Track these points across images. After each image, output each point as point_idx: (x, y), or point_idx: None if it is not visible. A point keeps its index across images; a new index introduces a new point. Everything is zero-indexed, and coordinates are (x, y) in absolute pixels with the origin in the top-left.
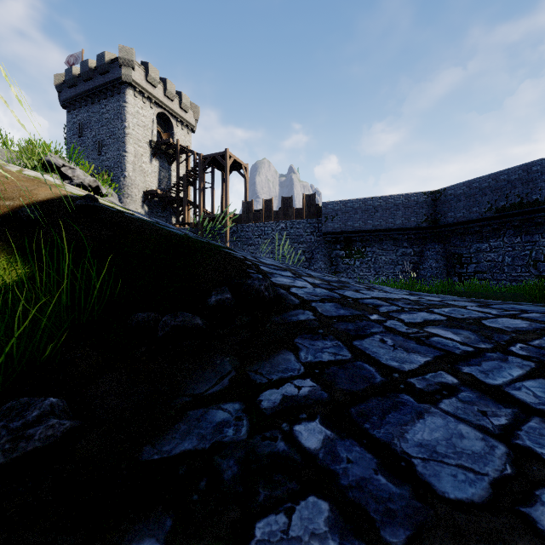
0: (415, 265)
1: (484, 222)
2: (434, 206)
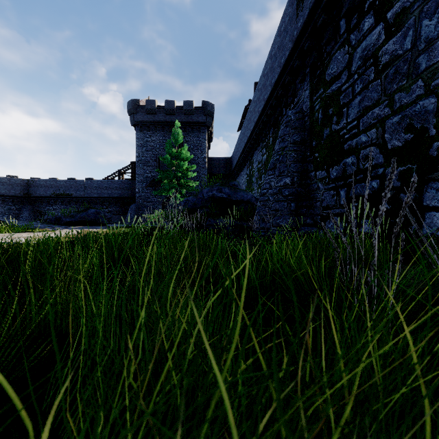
0: (17, 215)
1: (51, 198)
2: (28, 187)
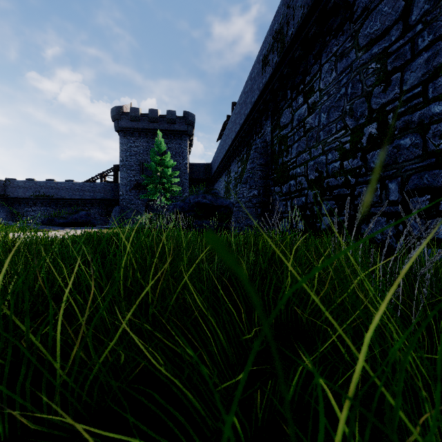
0: None
1: (30, 200)
2: (5, 188)
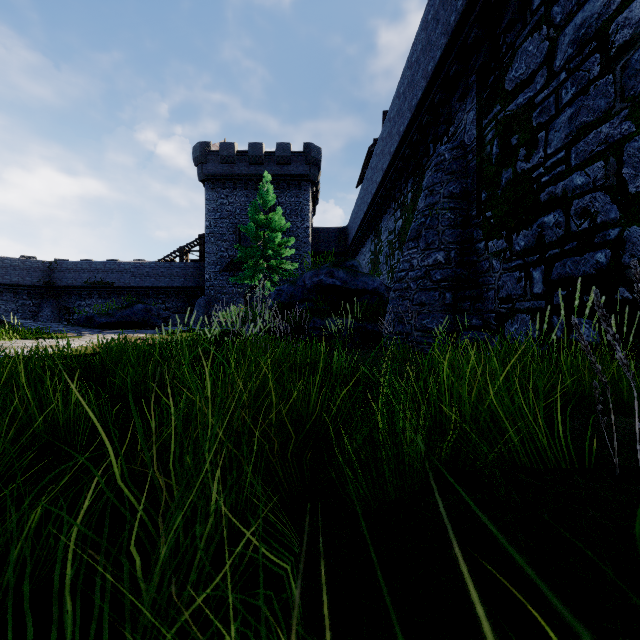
0: (35, 313)
1: (83, 289)
2: (50, 272)
